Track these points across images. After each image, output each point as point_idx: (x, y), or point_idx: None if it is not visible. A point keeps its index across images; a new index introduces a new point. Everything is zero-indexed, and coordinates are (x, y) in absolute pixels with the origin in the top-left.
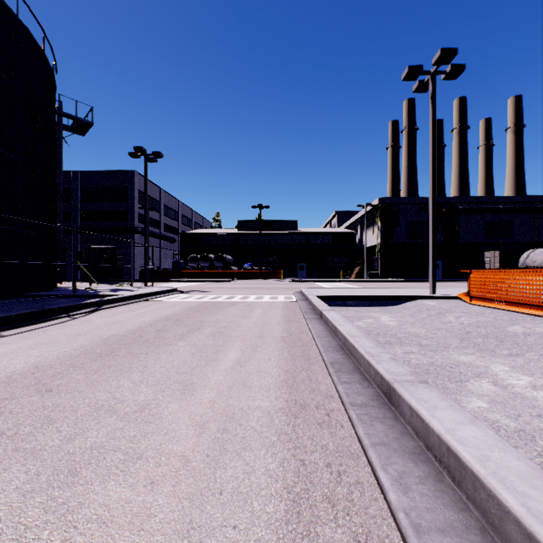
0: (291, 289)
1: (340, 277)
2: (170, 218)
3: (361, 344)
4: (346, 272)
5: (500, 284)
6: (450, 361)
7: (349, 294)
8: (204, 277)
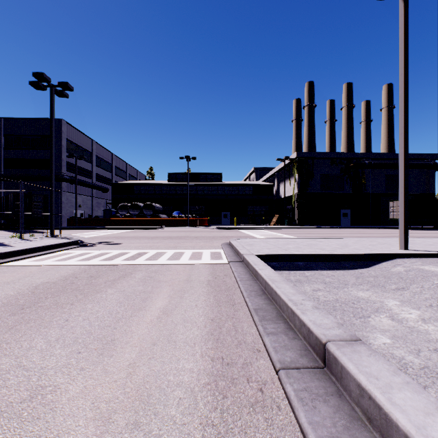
0: (218, 239)
1: (260, 224)
2: (103, 169)
3: None
4: (265, 220)
5: None
6: None
7: (301, 252)
8: (132, 224)
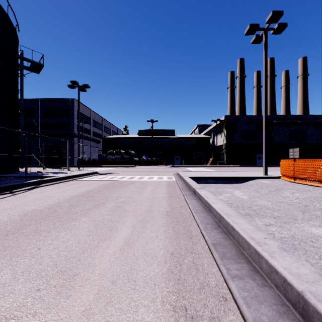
0: (171, 172)
1: (201, 164)
2: (97, 128)
3: (241, 226)
4: (204, 161)
5: (318, 169)
6: (307, 234)
7: (211, 176)
8: (117, 164)
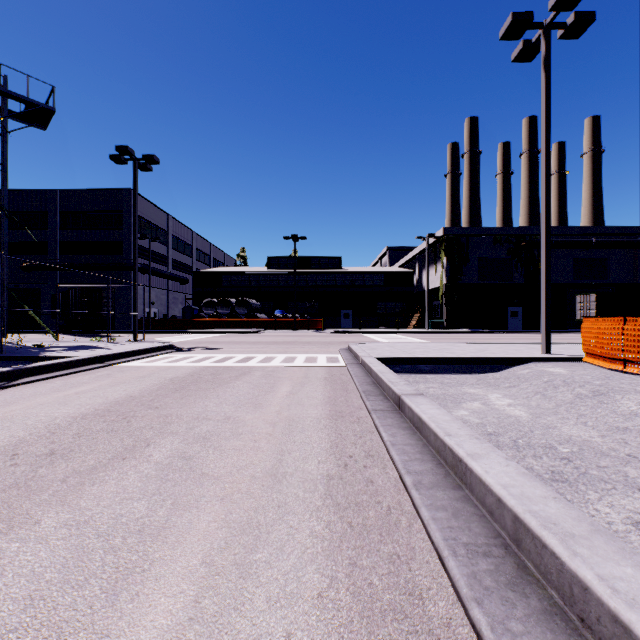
0: (335, 345)
1: (395, 327)
2: (181, 253)
3: None
4: (402, 321)
5: None
6: None
7: (425, 355)
8: (222, 327)
